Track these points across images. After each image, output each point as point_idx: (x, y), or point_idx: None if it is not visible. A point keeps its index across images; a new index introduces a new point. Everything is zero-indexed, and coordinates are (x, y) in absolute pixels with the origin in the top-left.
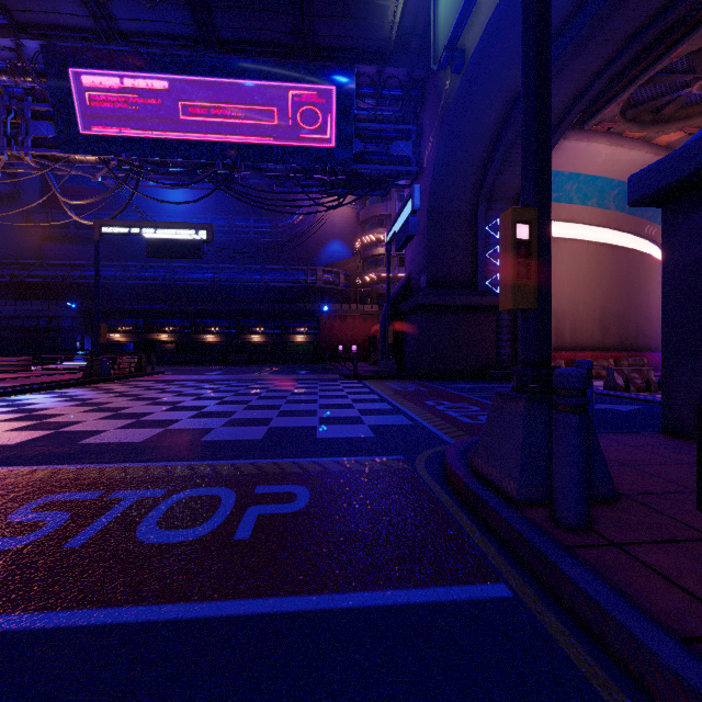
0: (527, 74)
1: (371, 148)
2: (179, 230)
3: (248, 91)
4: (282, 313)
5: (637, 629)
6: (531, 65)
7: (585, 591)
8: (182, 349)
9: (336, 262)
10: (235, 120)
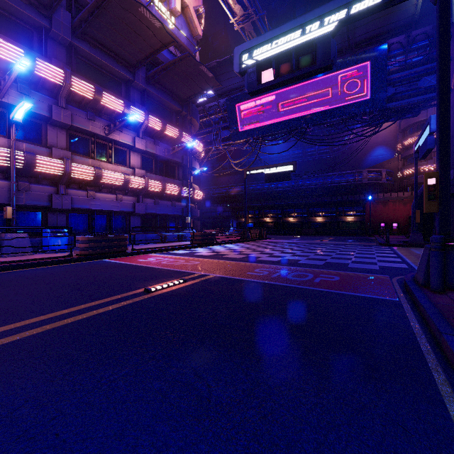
0: (437, 114)
1: (401, 89)
2: (279, 167)
3: (314, 85)
4: (336, 202)
5: (421, 300)
6: (438, 112)
7: (415, 296)
8: (276, 226)
9: (379, 163)
10: (307, 102)
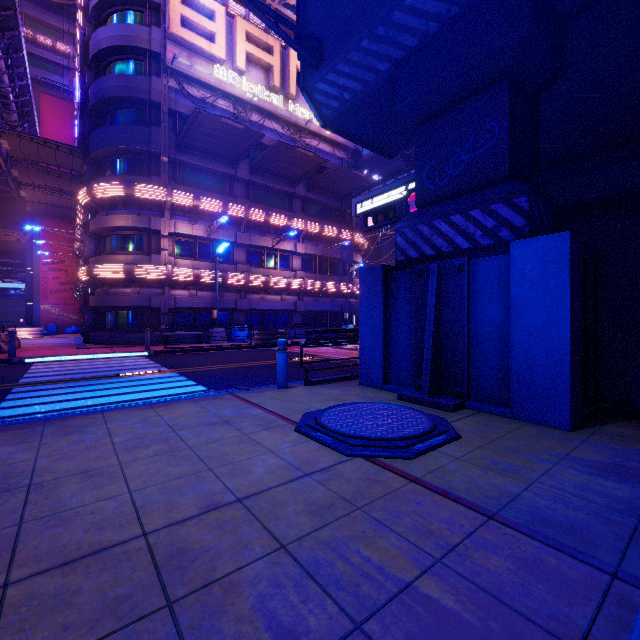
0: None
1: None
2: None
3: None
4: None
5: None
6: None
7: None
8: None
9: None
10: None
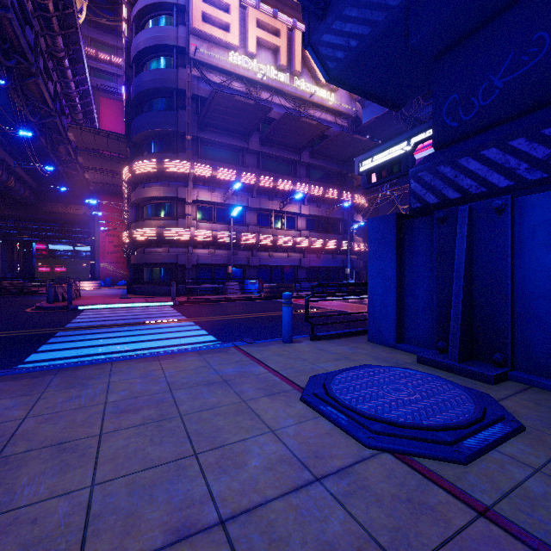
0: None
1: None
2: None
3: None
4: None
5: None
6: None
7: None
8: None
9: None
10: None
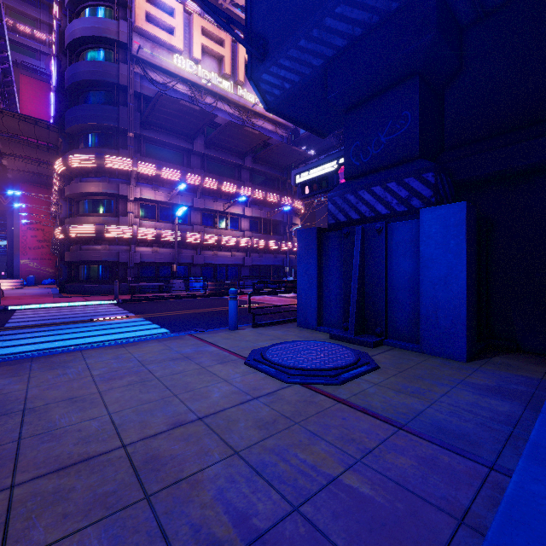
0: None
1: None
2: None
3: None
4: None
5: None
6: None
7: None
8: None
9: None
10: None
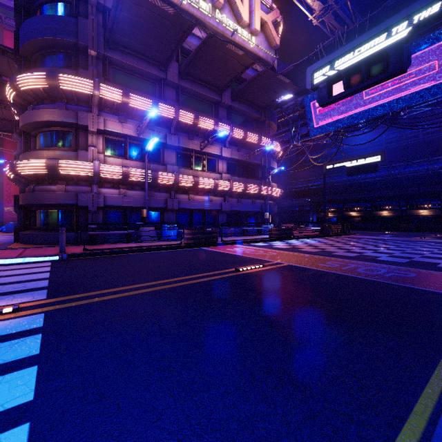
0: None
1: None
2: (364, 159)
3: None
4: None
5: None
6: None
7: None
8: (365, 220)
9: None
10: (400, 84)
